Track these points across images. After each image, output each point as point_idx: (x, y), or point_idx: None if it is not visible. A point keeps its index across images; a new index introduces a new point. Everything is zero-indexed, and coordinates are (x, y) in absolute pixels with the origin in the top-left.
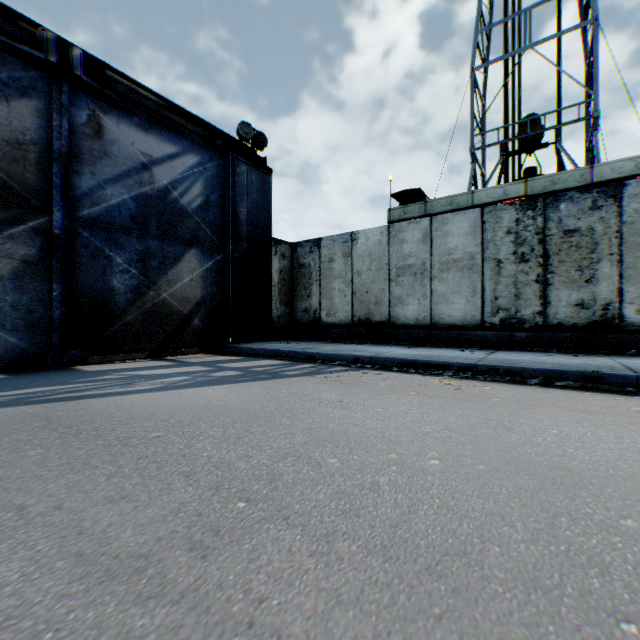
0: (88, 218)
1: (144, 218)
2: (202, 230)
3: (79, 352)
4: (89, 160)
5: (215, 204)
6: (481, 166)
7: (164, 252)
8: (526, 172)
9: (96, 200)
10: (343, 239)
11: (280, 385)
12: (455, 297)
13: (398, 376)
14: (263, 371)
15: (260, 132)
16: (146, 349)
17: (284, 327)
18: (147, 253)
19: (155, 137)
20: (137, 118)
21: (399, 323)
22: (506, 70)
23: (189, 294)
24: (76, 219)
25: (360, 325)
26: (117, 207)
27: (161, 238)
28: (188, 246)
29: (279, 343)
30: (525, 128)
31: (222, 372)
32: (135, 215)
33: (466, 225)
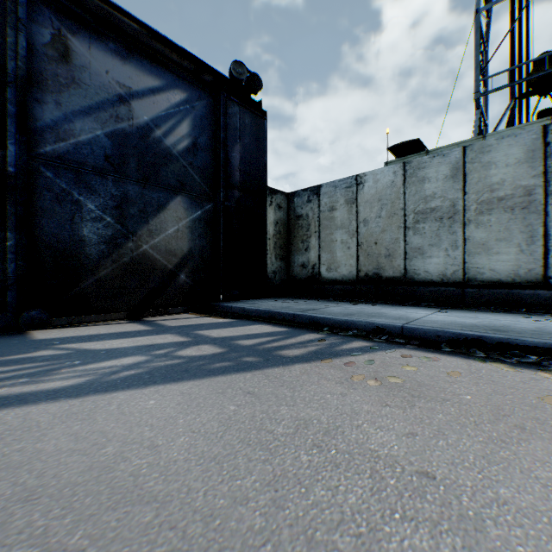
0: (52, 155)
1: (121, 159)
2: (189, 175)
3: (39, 313)
4: (53, 87)
5: (204, 147)
6: (484, 115)
7: (145, 198)
8: (540, 115)
9: (62, 135)
10: (346, 184)
11: (276, 388)
12: (500, 246)
13: (469, 367)
14: (252, 347)
15: (254, 74)
16: (124, 308)
17: (280, 283)
18: (125, 199)
19: (134, 67)
20: (113, 44)
21: (418, 279)
22: (512, 11)
23: (174, 246)
24: (36, 156)
25: (367, 281)
26: (88, 144)
27: (142, 183)
28: (173, 193)
29: (274, 301)
30: (539, 68)
31: (195, 347)
32: (110, 155)
33: (518, 151)
